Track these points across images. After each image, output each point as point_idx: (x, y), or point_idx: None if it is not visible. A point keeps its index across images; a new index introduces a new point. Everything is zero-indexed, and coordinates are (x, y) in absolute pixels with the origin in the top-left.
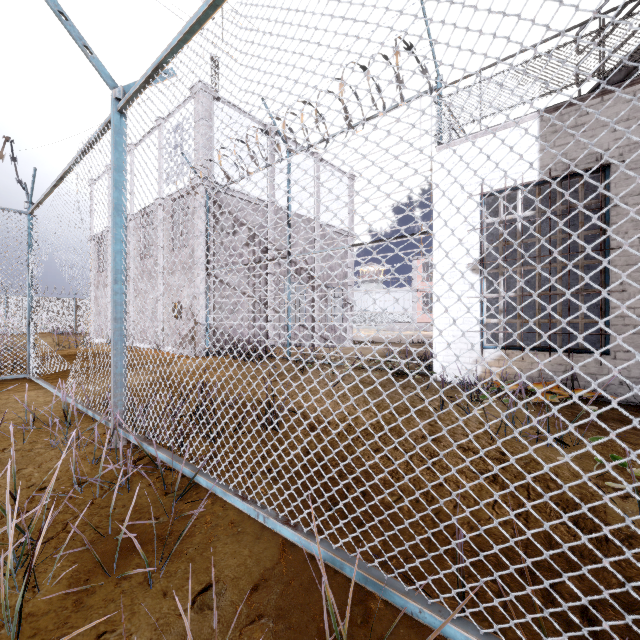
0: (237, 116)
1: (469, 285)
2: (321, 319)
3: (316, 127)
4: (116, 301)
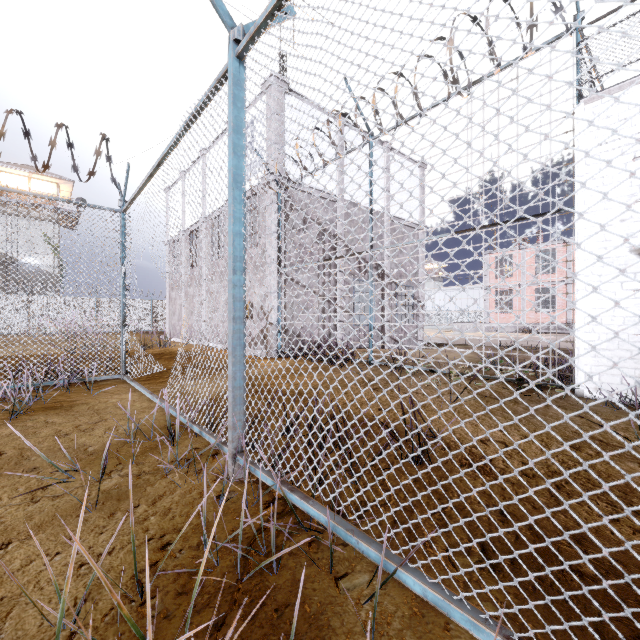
0: (307, 108)
1: (634, 274)
2: (391, 319)
3: (413, 98)
4: (234, 296)
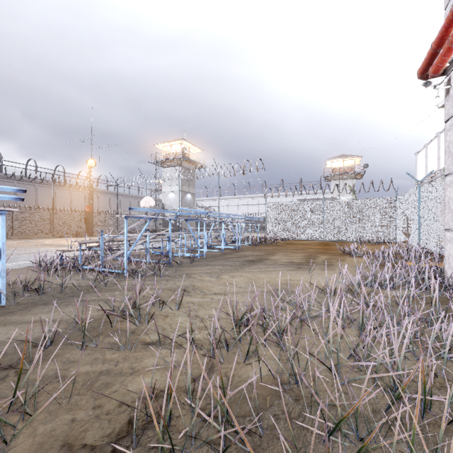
0: None
1: None
2: None
3: None
4: (419, 223)
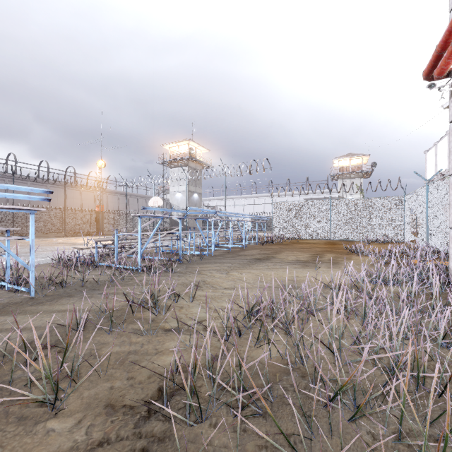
0: None
1: None
2: None
3: None
4: (426, 222)
